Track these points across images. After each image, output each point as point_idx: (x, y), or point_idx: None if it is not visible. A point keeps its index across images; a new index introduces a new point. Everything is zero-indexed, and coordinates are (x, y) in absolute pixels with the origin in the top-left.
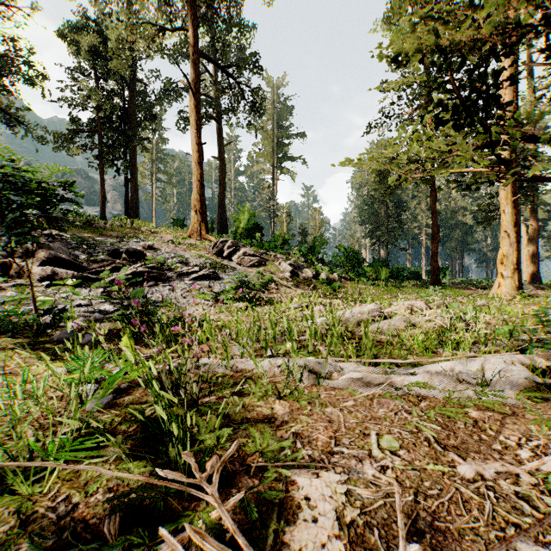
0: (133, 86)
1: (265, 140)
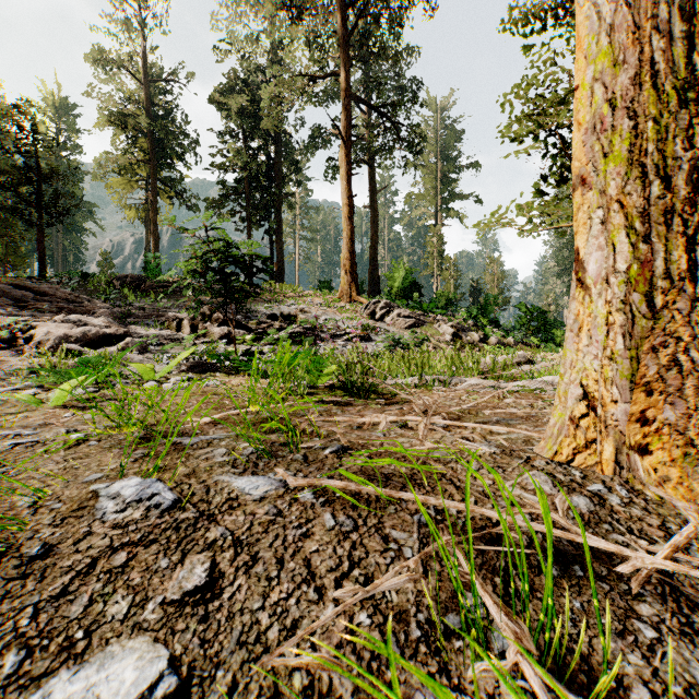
0: (278, 139)
1: (426, 178)
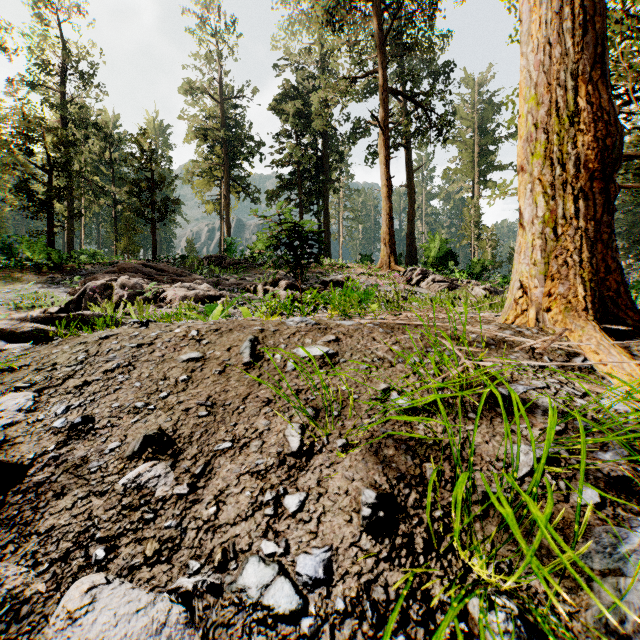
0: (325, 134)
1: (463, 153)
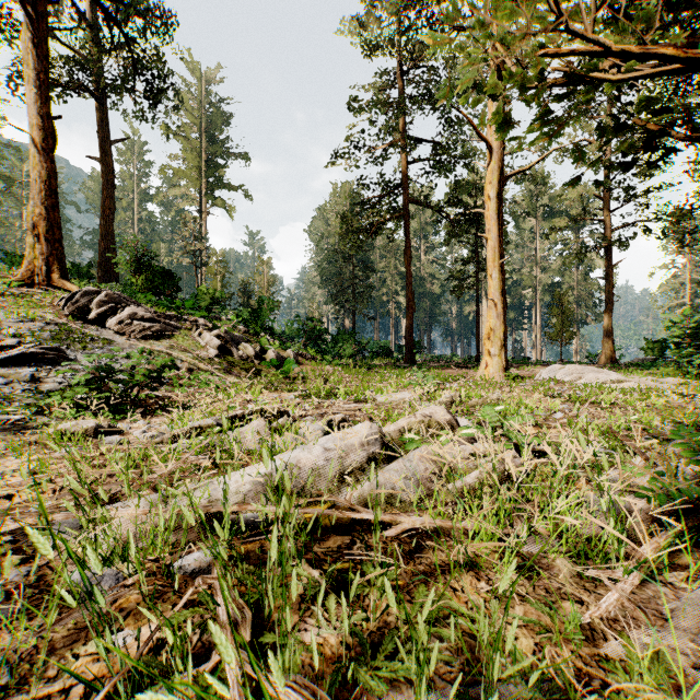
0: None
1: (188, 153)
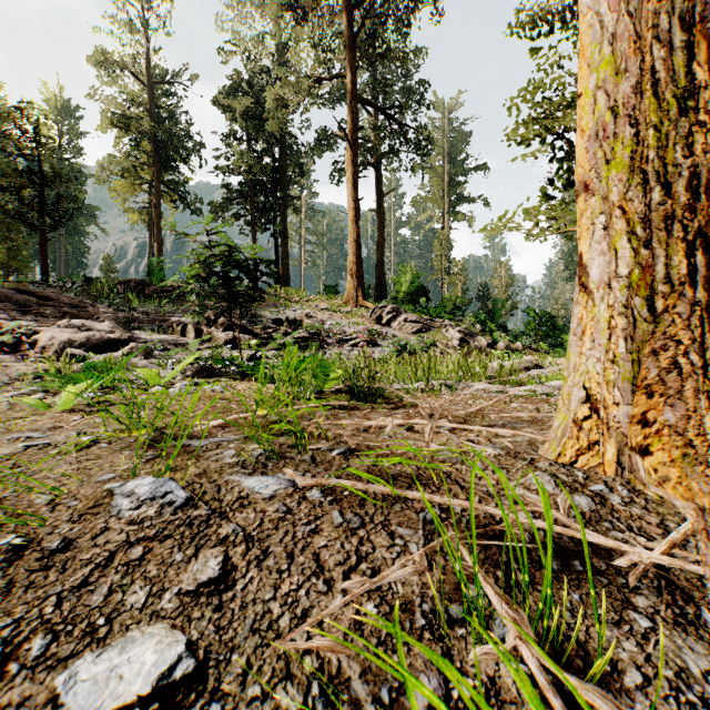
0: (283, 142)
1: (433, 181)
